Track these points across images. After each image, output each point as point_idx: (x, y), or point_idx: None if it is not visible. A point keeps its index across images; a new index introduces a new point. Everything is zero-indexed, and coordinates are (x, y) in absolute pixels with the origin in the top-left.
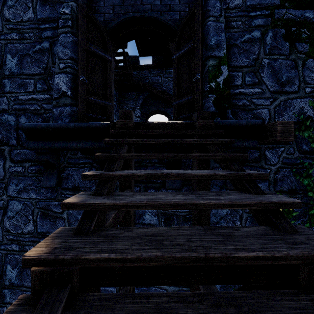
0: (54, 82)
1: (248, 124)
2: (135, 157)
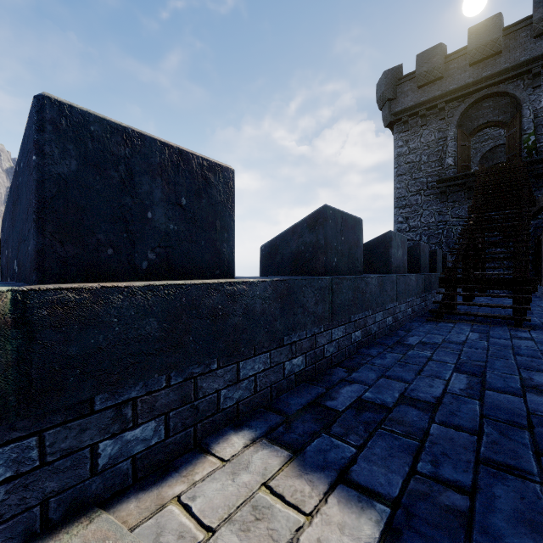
0: (446, 161)
1: (540, 158)
2: (488, 174)
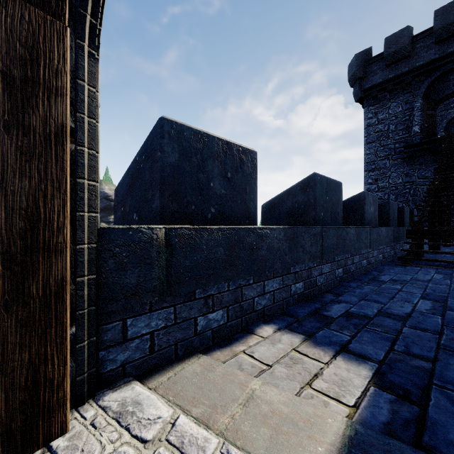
0: (413, 129)
1: None
2: (453, 139)
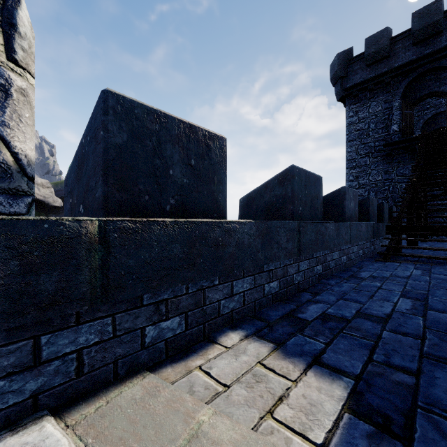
0: (391, 128)
1: None
2: (430, 138)
